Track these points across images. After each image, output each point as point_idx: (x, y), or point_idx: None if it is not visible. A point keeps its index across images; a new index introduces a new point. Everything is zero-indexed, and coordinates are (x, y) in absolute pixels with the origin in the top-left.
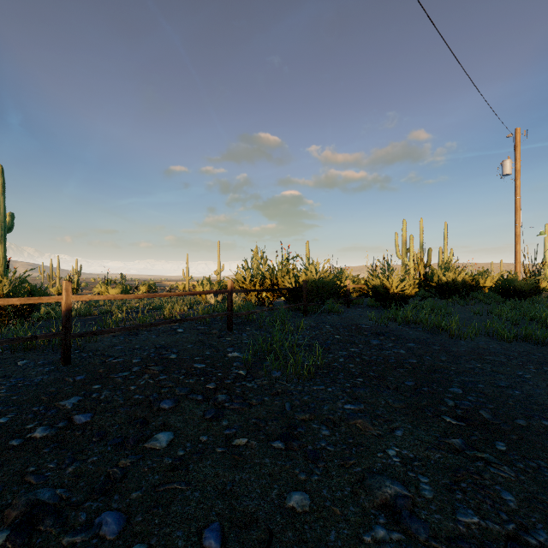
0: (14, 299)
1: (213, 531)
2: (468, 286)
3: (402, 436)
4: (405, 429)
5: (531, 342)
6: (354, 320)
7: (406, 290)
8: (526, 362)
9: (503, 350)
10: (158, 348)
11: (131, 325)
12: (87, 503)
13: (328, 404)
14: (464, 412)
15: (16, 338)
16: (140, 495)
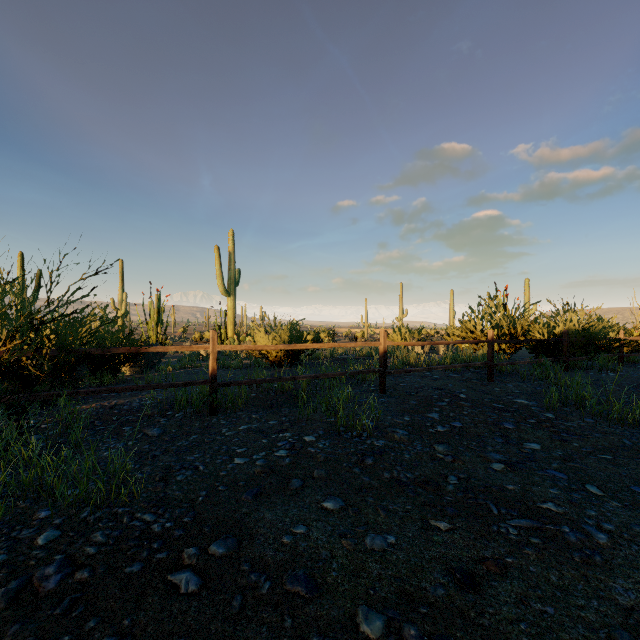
0: (359, 343)
1: (637, 488)
2: None
3: None
4: None
5: None
6: None
7: None
8: None
9: None
10: (438, 389)
11: (419, 368)
12: (527, 463)
13: None
14: None
15: (360, 371)
16: (558, 466)
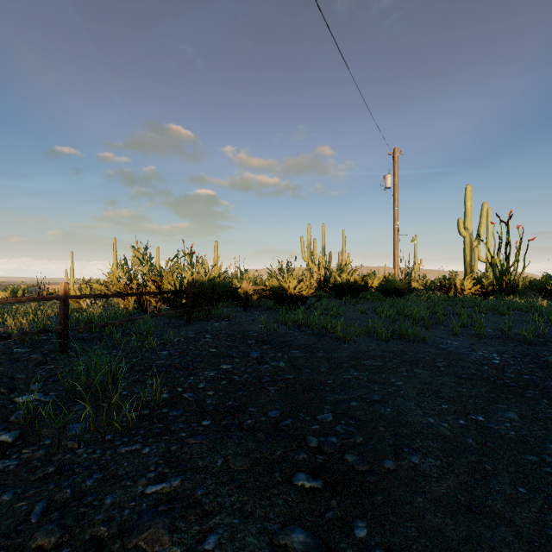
0: None
1: None
2: (359, 286)
3: (214, 551)
4: (226, 528)
5: (404, 339)
6: (243, 326)
7: (303, 291)
8: (399, 364)
9: (380, 351)
10: None
11: None
12: None
13: (120, 490)
14: (327, 458)
15: None
16: None
